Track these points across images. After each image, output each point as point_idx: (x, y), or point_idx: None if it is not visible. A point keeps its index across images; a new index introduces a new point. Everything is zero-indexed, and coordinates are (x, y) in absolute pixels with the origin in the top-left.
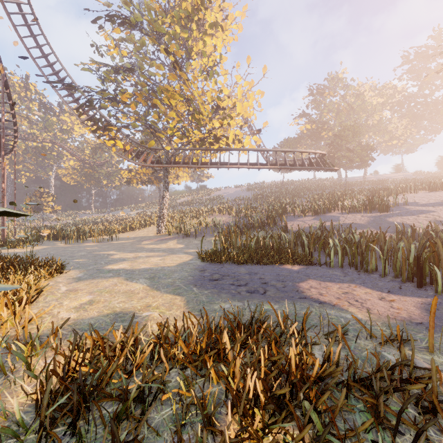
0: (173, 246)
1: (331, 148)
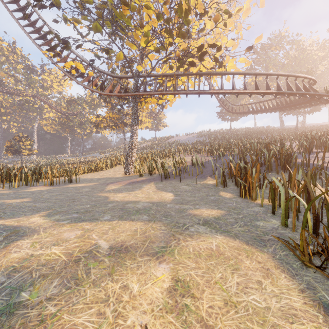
0: (157, 196)
1: None
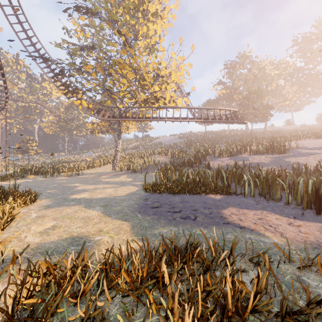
0: (124, 180)
1: (241, 107)
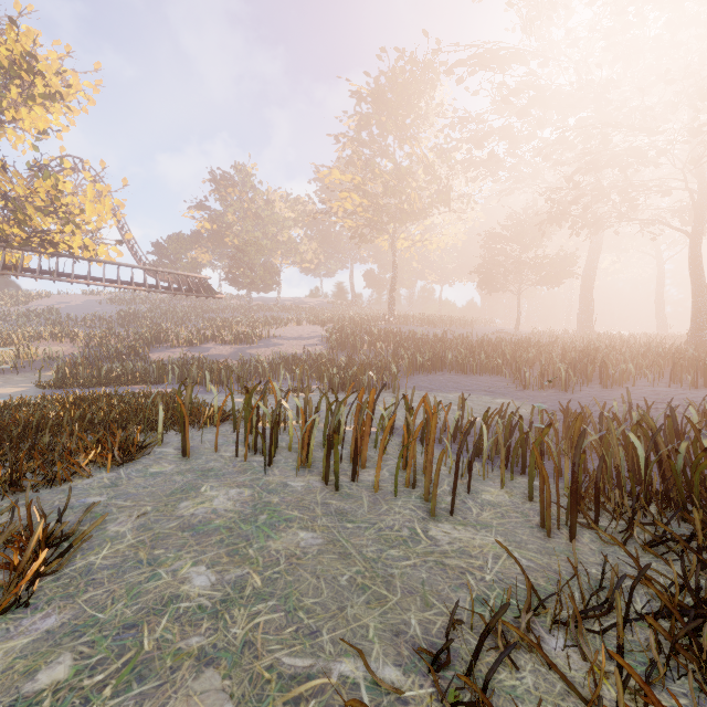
0: None
1: (234, 262)
